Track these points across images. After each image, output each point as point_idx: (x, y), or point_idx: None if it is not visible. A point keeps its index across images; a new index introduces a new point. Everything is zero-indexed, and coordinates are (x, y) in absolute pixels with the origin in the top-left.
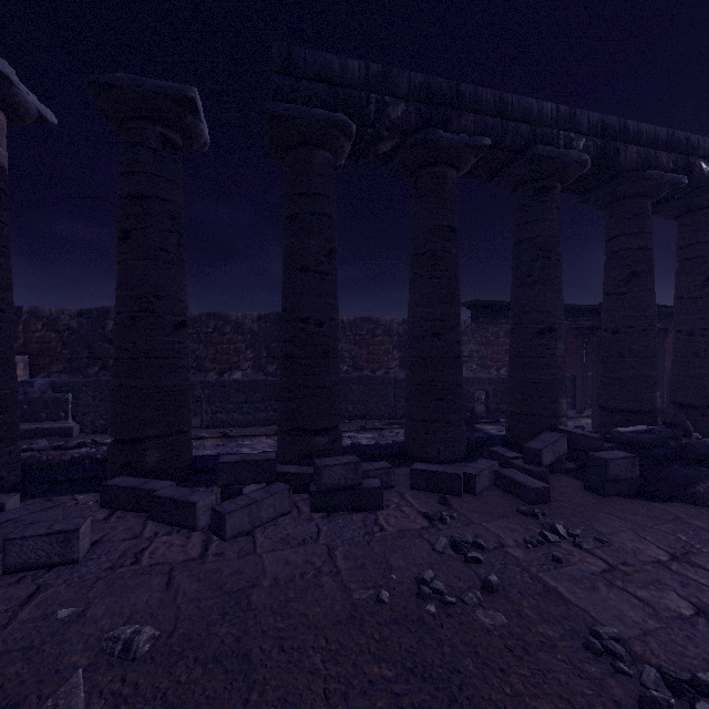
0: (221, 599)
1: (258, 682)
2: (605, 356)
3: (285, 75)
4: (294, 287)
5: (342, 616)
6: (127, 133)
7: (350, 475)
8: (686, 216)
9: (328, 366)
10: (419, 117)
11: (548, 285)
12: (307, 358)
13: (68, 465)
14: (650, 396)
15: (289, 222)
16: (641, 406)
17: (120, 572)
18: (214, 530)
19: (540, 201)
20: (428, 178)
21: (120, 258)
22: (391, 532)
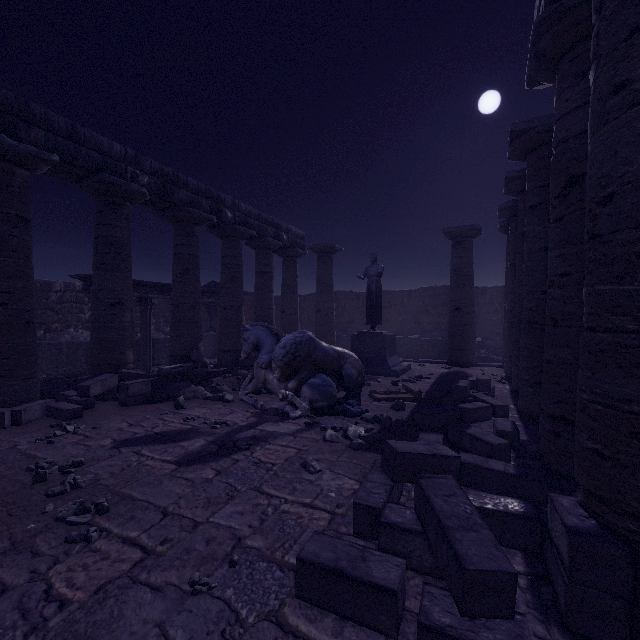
0: None
1: None
2: (172, 321)
3: None
4: None
5: None
6: None
7: None
8: (224, 239)
9: None
10: None
11: (118, 272)
12: None
13: None
14: (195, 346)
15: None
16: (190, 352)
17: None
18: None
19: (112, 211)
20: None
21: None
22: None
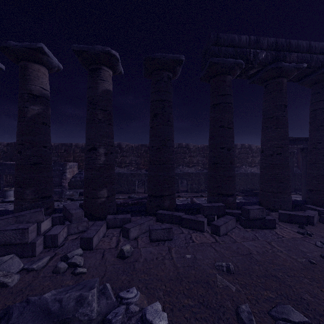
0: (243, 257)
1: (291, 285)
2: None
3: (215, 46)
4: (217, 134)
5: (301, 267)
6: (156, 76)
7: (260, 214)
8: None
9: (232, 167)
10: (272, 57)
11: None
12: (224, 164)
13: (119, 206)
14: None
15: (214, 107)
16: None
17: (191, 244)
18: (212, 232)
19: None
20: (274, 84)
21: (153, 125)
22: (288, 238)
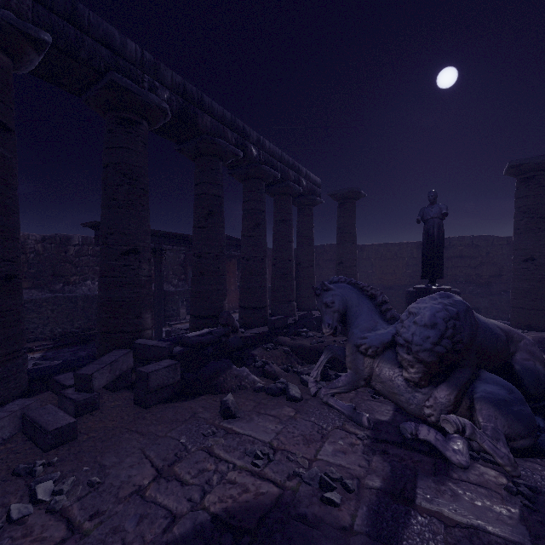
0: None
1: None
2: (193, 275)
3: None
4: None
5: None
6: None
7: None
8: (246, 181)
9: None
10: None
11: (133, 210)
12: None
13: None
14: (220, 304)
15: None
16: (215, 312)
17: None
18: None
19: (125, 130)
20: None
21: None
22: None
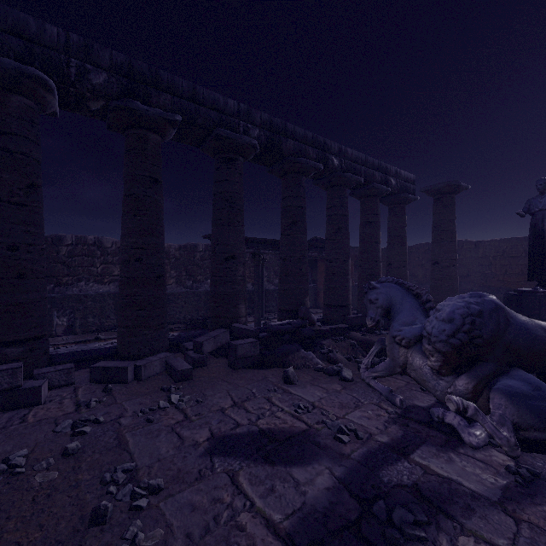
0: None
1: None
2: (280, 275)
3: None
4: None
5: None
6: None
7: (7, 380)
8: (329, 189)
9: (24, 285)
10: (121, 88)
11: (232, 226)
12: None
13: None
14: (302, 300)
15: None
16: (297, 307)
17: None
18: None
19: (227, 167)
20: (133, 137)
21: None
22: (29, 423)
